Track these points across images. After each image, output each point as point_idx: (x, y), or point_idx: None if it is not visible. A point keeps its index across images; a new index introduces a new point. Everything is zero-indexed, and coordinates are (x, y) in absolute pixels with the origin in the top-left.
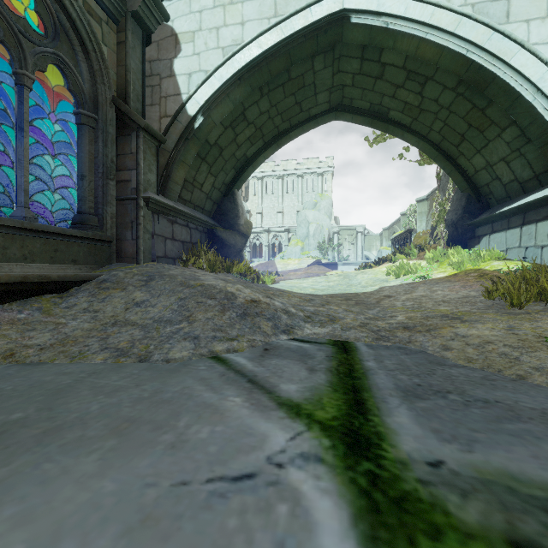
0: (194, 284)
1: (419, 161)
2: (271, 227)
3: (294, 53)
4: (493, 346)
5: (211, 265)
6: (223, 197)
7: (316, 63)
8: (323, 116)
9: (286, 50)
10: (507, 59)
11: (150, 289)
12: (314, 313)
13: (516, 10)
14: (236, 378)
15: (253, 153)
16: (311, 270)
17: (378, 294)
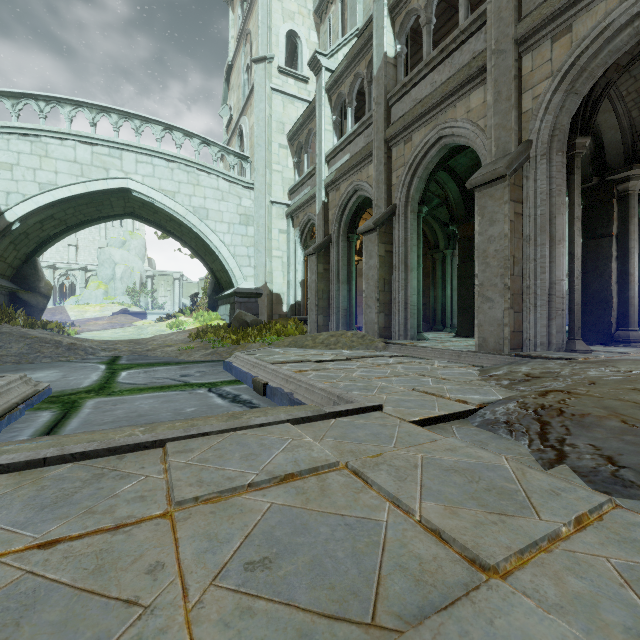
0: (31, 337)
1: (191, 255)
2: (58, 262)
3: (95, 198)
4: (168, 351)
5: (29, 324)
6: (23, 263)
7: (112, 199)
8: (120, 216)
9: (90, 197)
10: (207, 235)
11: (0, 340)
12: (107, 348)
13: (211, 215)
14: (76, 362)
15: (56, 233)
16: (116, 319)
17: (151, 339)
